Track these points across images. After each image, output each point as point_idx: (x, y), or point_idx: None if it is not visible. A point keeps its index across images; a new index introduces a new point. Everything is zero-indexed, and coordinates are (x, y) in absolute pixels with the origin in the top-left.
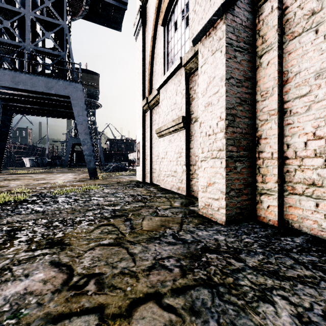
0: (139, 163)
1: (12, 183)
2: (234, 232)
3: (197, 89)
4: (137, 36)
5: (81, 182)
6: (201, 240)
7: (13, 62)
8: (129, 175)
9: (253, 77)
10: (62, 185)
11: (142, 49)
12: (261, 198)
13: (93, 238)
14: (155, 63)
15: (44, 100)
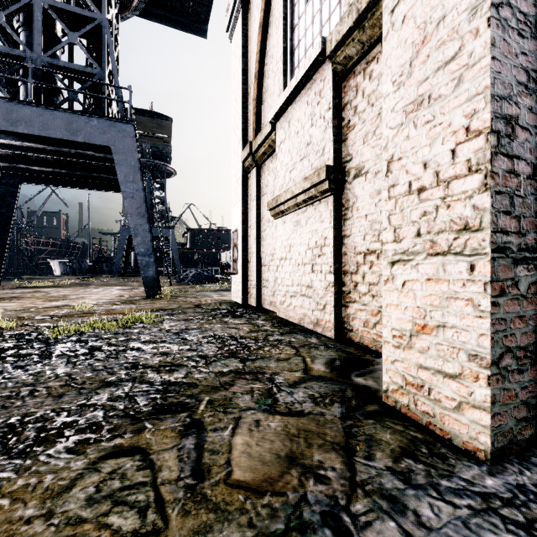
0: (236, 268)
1: (1, 306)
2: None
3: (361, 103)
4: (233, 32)
5: (127, 304)
6: None
7: (16, 90)
8: (219, 291)
9: None
10: (89, 310)
11: (242, 52)
12: None
13: (54, 533)
14: (266, 76)
15: (69, 156)
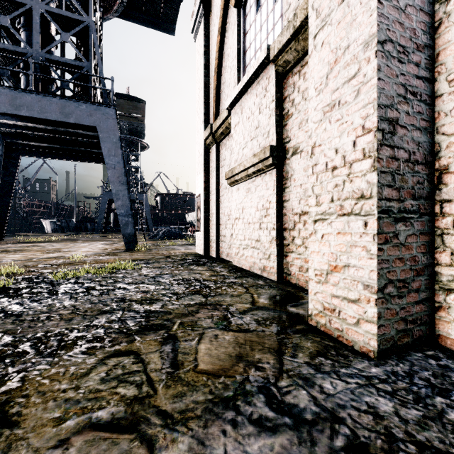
0: (199, 226)
1: (8, 257)
2: (405, 382)
3: (297, 97)
4: (197, 33)
5: (111, 255)
6: (338, 414)
7: (18, 80)
8: (185, 245)
9: (429, 45)
10: (80, 260)
11: (204, 50)
12: (448, 300)
13: (82, 397)
14: (224, 70)
15: (61, 134)
